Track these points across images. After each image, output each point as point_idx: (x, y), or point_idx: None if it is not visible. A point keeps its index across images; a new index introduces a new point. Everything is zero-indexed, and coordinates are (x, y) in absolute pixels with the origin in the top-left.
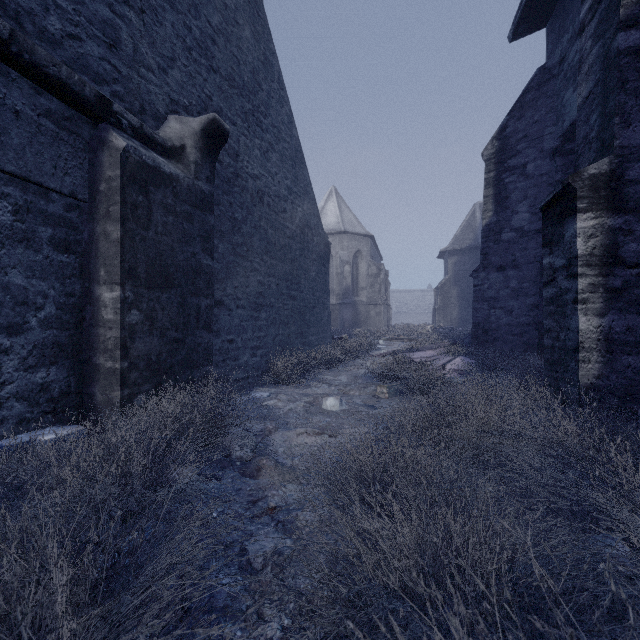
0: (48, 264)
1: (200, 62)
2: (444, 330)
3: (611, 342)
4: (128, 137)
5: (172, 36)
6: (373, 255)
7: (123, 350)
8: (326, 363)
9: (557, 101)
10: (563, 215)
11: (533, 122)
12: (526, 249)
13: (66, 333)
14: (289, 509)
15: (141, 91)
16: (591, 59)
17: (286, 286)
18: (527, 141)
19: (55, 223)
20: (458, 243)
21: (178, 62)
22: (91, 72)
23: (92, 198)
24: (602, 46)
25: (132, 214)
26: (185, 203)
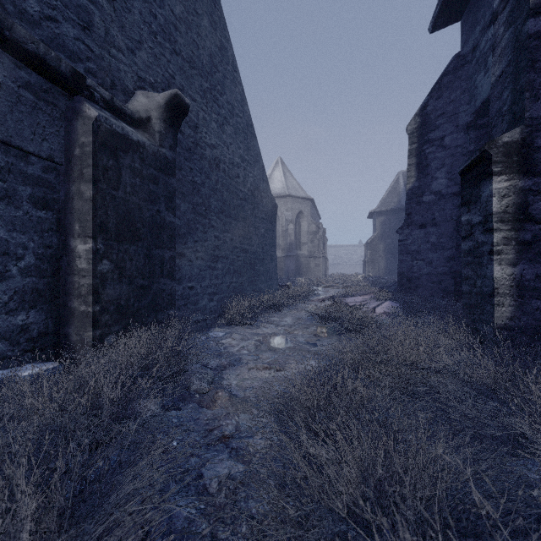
0: (28, 219)
1: (164, 45)
2: (373, 279)
3: (522, 288)
4: (100, 108)
5: (139, 22)
6: (313, 215)
7: (95, 295)
8: (273, 307)
9: (470, 83)
10: (480, 178)
11: (450, 101)
12: (444, 209)
13: (44, 280)
14: (241, 437)
15: (112, 69)
16: (503, 43)
17: (239, 241)
18: (444, 117)
19: (34, 183)
20: (385, 205)
21: (145, 45)
22: (67, 50)
23: (68, 161)
24: (513, 31)
25: (103, 176)
26: (151, 167)
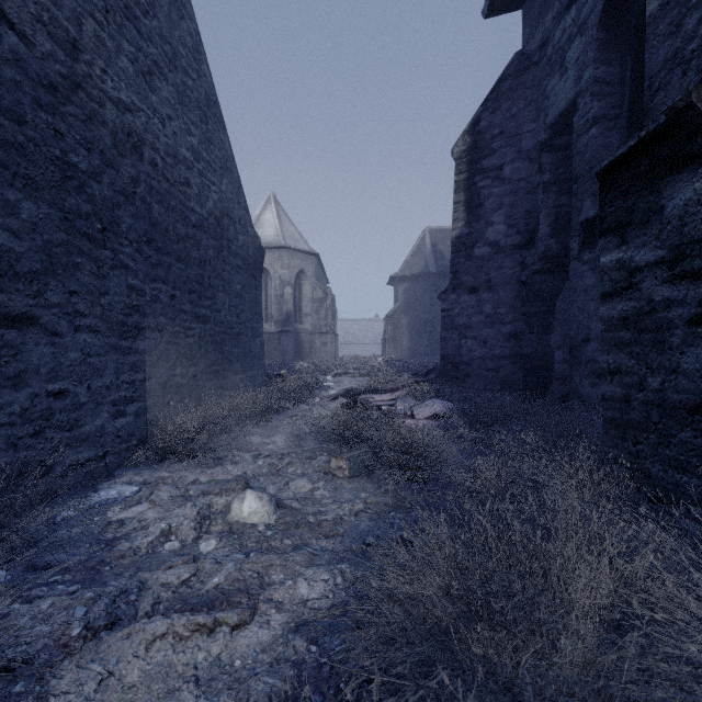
0: None
1: None
2: (397, 363)
3: None
4: None
5: None
6: (319, 277)
7: None
8: (254, 415)
9: (538, 93)
10: (660, 172)
11: (510, 116)
12: (502, 267)
13: None
14: None
15: None
16: None
17: (190, 300)
18: (504, 139)
19: None
20: (409, 269)
21: None
22: None
23: None
24: None
25: None
26: None
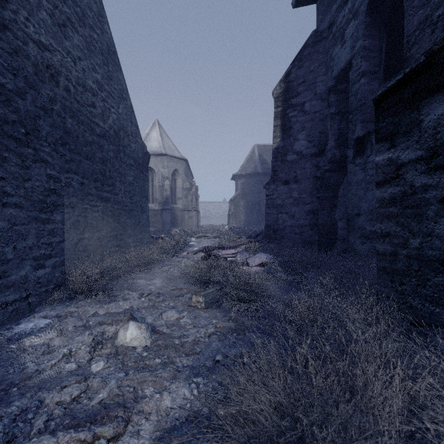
0: None
1: None
2: (237, 229)
3: None
4: None
5: None
6: (187, 174)
7: None
8: (141, 265)
9: (327, 57)
10: (420, 96)
11: (309, 71)
12: (304, 168)
13: None
14: None
15: None
16: None
17: (95, 186)
18: (305, 85)
19: None
20: (244, 170)
21: None
22: None
23: None
24: None
25: None
26: None
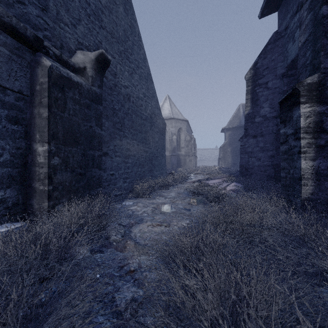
0: (5, 130)
1: (95, 23)
2: (224, 169)
3: (319, 174)
4: (53, 61)
5: (79, 7)
6: (188, 130)
7: (49, 179)
8: (163, 186)
9: (284, 49)
10: (292, 106)
11: (271, 60)
12: (268, 126)
13: (16, 170)
14: (142, 271)
15: (61, 36)
16: (307, 21)
17: (142, 145)
18: (268, 70)
19: (9, 107)
20: (231, 124)
21: (82, 22)
22: (31, 23)
23: (32, 94)
24: (313, 14)
25: (55, 103)
26: (86, 98)
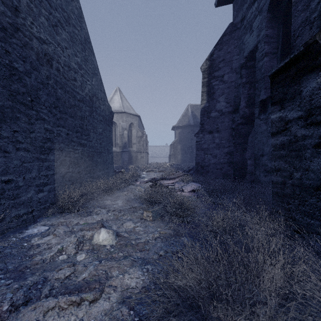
0: None
1: None
2: (175, 165)
3: None
4: None
5: None
6: (139, 126)
7: None
8: (108, 191)
9: (240, 42)
10: (300, 74)
11: (227, 52)
12: (223, 122)
13: None
14: None
15: None
16: None
17: (76, 136)
18: (224, 62)
19: None
20: (181, 123)
21: None
22: None
23: None
24: None
25: None
26: None
